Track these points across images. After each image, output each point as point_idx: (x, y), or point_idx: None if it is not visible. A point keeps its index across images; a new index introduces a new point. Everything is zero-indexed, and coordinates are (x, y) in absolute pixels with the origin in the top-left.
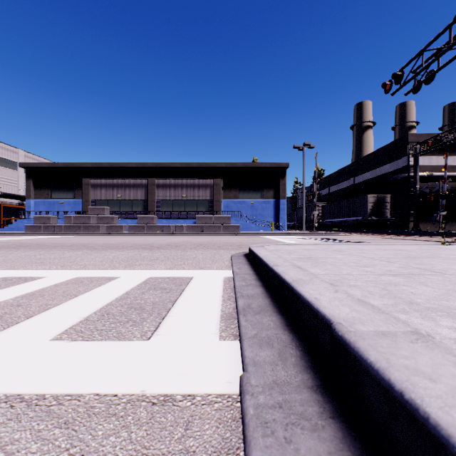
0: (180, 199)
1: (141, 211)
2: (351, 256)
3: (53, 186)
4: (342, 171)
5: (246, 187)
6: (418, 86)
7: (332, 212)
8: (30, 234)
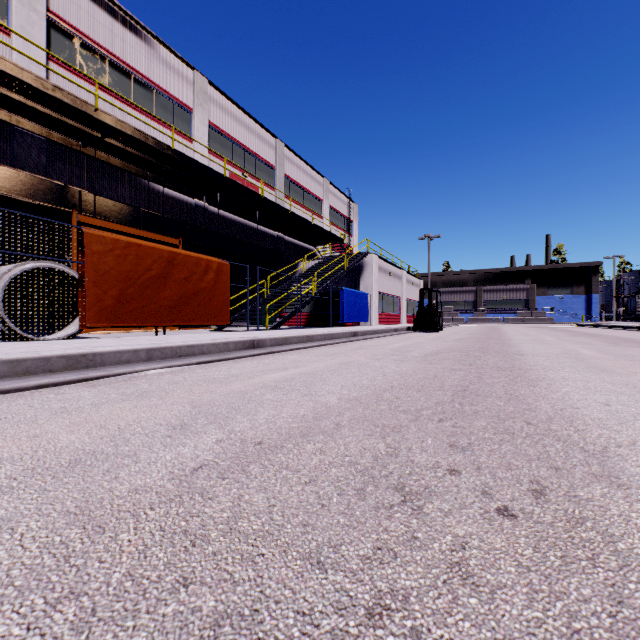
0: (501, 299)
1: (471, 309)
2: None
3: None
4: None
5: (555, 284)
6: None
7: None
8: None
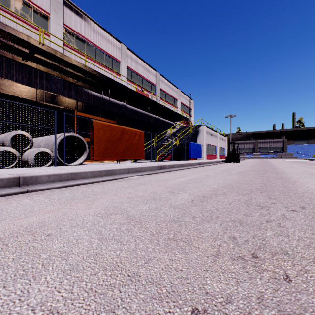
0: (268, 147)
1: (252, 151)
2: None
3: None
4: None
5: (298, 138)
6: None
7: None
8: None
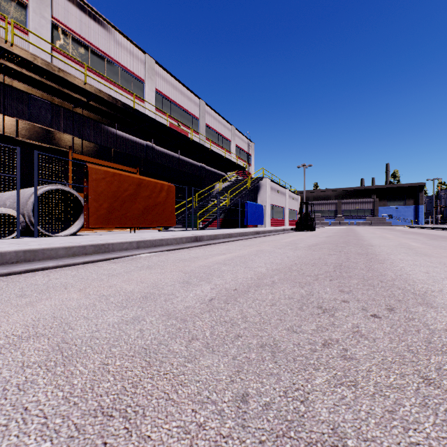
0: (354, 209)
1: (333, 215)
2: None
3: None
4: None
5: (392, 198)
6: None
7: None
8: None
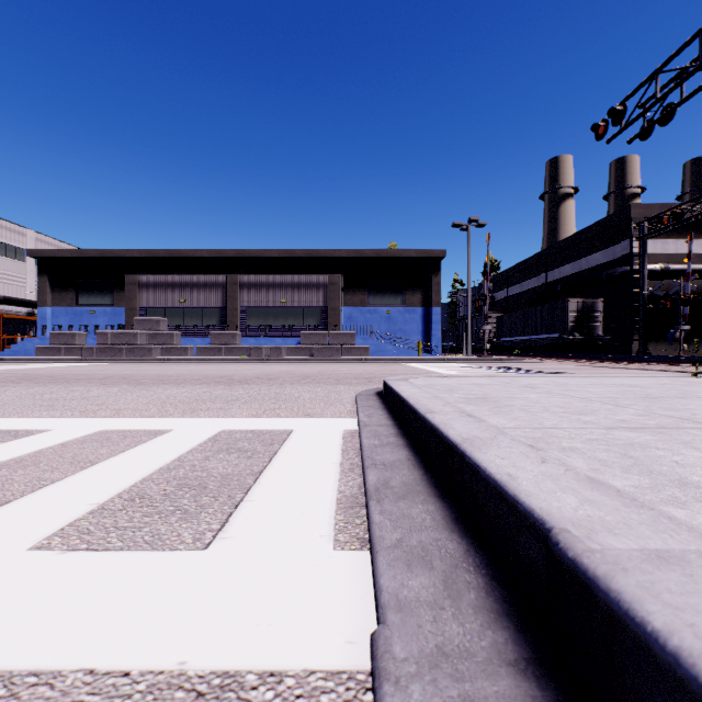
0: (277, 306)
1: (216, 325)
2: (552, 396)
3: (80, 286)
4: (528, 263)
5: (380, 287)
6: (649, 128)
7: (512, 327)
8: (43, 361)
